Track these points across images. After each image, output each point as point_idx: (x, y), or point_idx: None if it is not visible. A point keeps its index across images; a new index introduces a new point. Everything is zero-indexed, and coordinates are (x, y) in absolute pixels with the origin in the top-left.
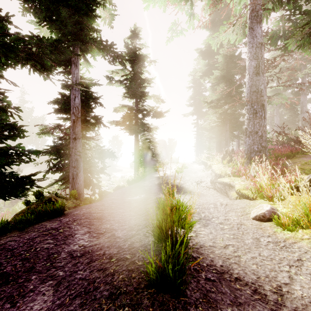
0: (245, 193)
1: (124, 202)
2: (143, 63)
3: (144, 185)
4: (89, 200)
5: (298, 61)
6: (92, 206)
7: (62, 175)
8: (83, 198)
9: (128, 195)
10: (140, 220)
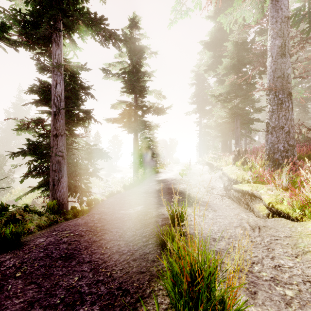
0: (283, 209)
1: (115, 218)
2: (142, 54)
3: (142, 191)
4: (72, 213)
5: None
6: (69, 226)
7: (42, 180)
8: (67, 210)
9: (121, 207)
10: (129, 270)
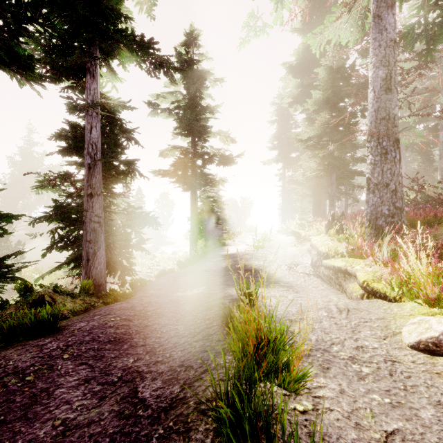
0: (379, 288)
1: (170, 301)
2: (203, 82)
3: (204, 269)
4: (112, 297)
5: (440, 77)
6: (113, 310)
7: (72, 254)
8: (105, 292)
9: (177, 288)
10: (192, 350)
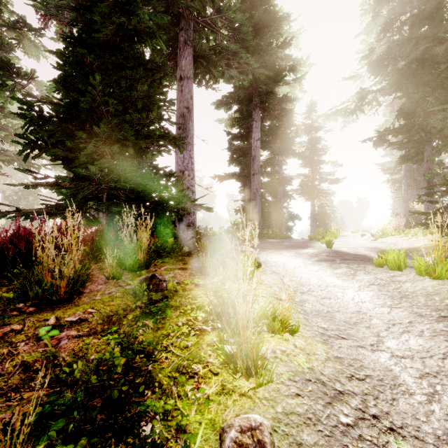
0: None
1: None
2: (319, 138)
3: None
4: None
5: None
6: None
7: None
8: None
9: None
10: None
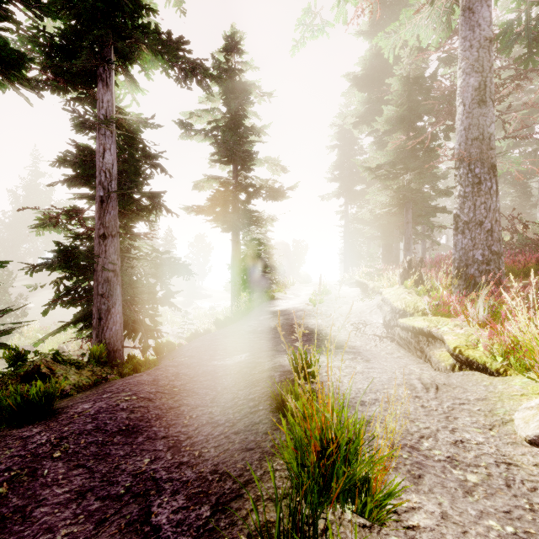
0: (476, 357)
1: (203, 373)
2: (247, 96)
3: (247, 330)
4: (131, 366)
5: None
6: (128, 385)
7: (81, 312)
8: (122, 360)
9: (213, 355)
10: (229, 446)
